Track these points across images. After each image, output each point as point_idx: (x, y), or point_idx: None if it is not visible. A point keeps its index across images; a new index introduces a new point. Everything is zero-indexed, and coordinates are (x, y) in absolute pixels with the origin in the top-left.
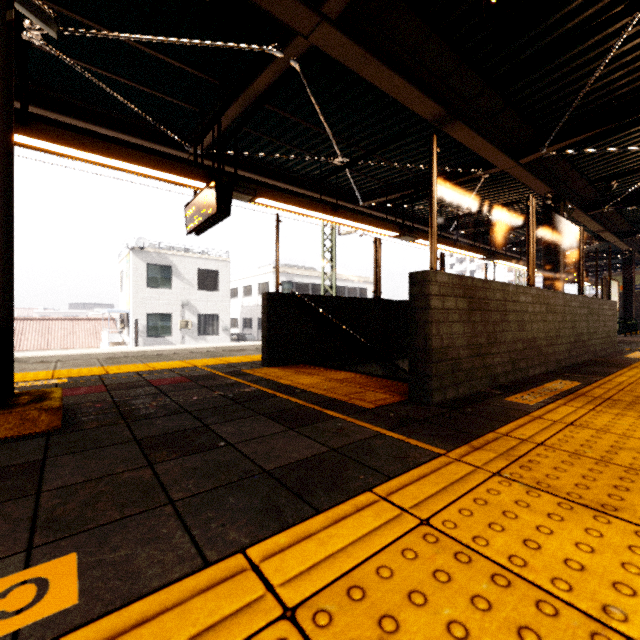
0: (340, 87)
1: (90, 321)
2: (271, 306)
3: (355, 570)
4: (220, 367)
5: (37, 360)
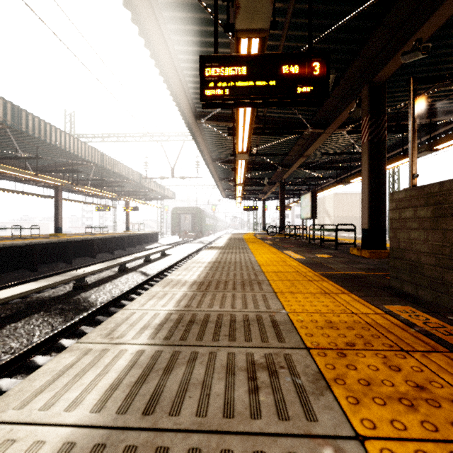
0: None
1: None
2: None
3: (285, 263)
4: None
5: None
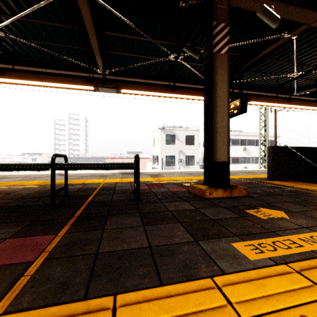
0: (308, 39)
1: (141, 159)
2: (274, 152)
3: None
4: (247, 179)
5: (147, 173)
